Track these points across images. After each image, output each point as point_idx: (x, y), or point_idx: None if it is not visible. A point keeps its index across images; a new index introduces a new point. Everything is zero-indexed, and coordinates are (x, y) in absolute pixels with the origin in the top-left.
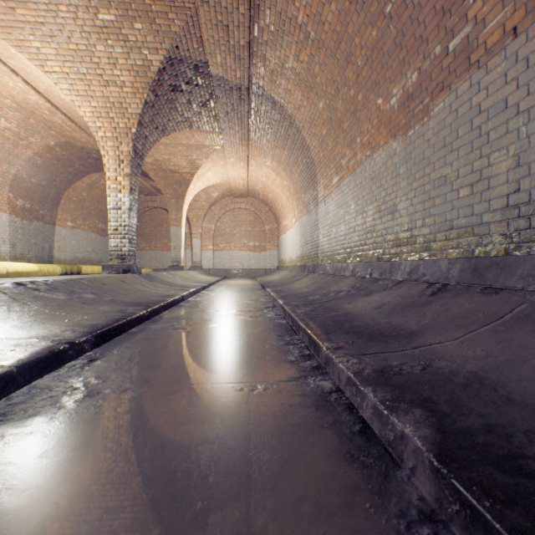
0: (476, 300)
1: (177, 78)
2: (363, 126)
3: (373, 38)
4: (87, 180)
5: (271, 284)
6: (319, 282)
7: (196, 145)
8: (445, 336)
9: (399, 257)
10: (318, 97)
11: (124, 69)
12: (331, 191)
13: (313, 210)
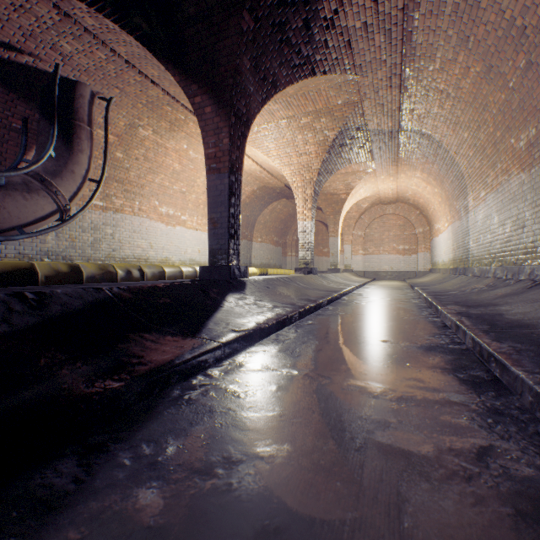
0: None
1: (344, 139)
2: (501, 156)
3: (502, 99)
4: (270, 208)
5: (419, 285)
6: (463, 282)
7: (351, 172)
8: (510, 305)
9: (526, 262)
10: (462, 130)
11: (311, 145)
12: (478, 203)
13: (463, 217)
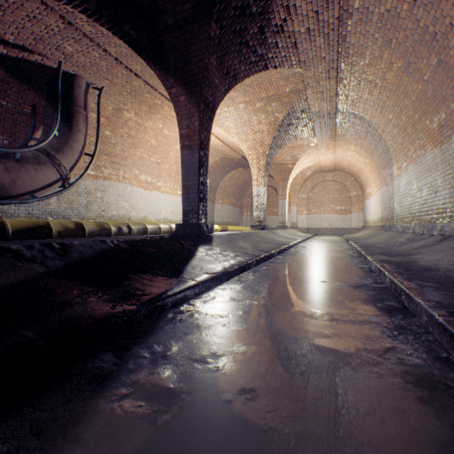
0: (451, 242)
1: (291, 120)
2: (419, 134)
3: (419, 89)
4: (229, 175)
5: (353, 239)
6: (389, 237)
7: (296, 146)
8: (423, 255)
9: (438, 220)
10: (387, 112)
11: (264, 124)
12: (401, 172)
13: (389, 183)
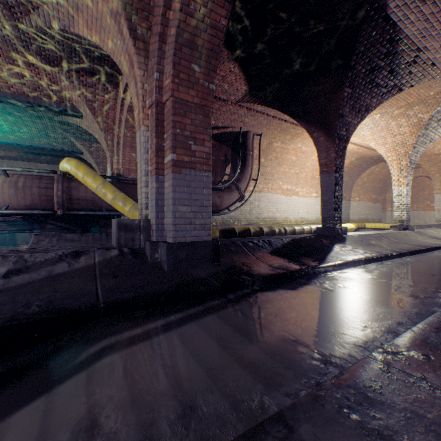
0: None
1: (440, 115)
2: None
3: None
4: (367, 172)
5: None
6: None
7: None
8: None
9: None
10: None
11: (404, 127)
12: None
13: None
